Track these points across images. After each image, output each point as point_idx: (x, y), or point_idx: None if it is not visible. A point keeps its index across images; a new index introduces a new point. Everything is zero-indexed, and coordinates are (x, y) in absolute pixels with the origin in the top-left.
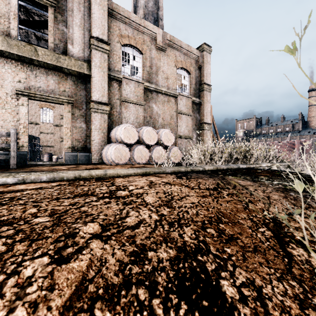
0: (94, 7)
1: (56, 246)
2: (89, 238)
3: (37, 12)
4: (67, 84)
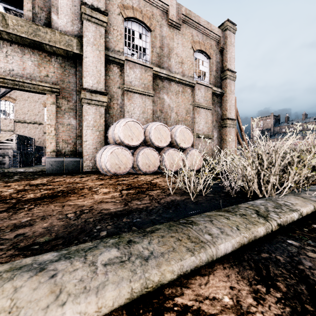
0: None
1: None
2: None
3: None
4: (51, 67)
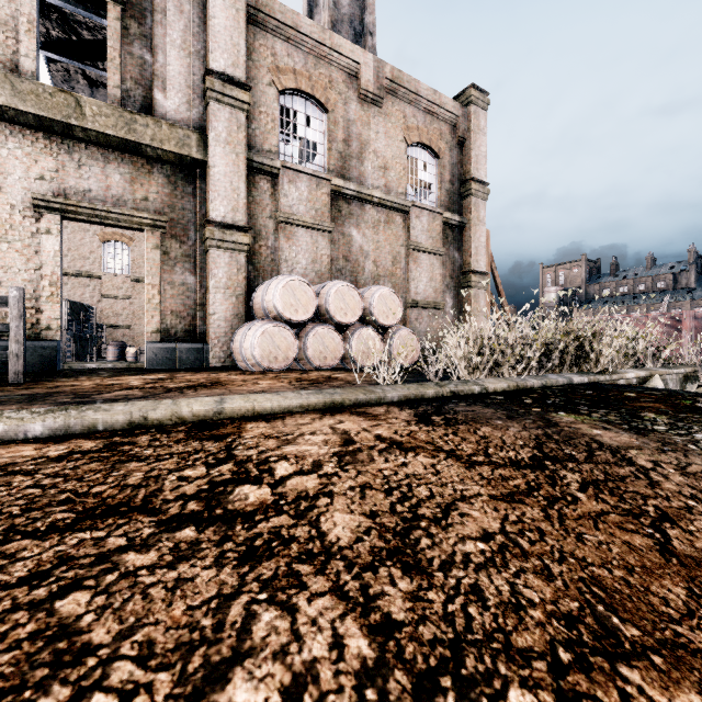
0: (215, 2)
1: None
2: None
3: (88, 20)
4: (152, 184)
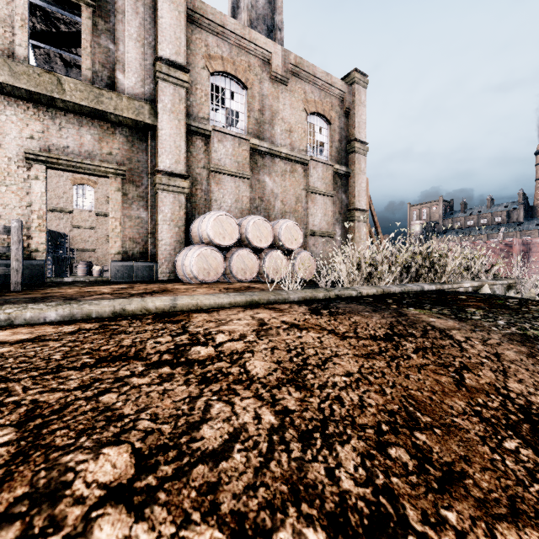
0: (162, 6)
1: None
2: (95, 501)
3: (65, 17)
4: (115, 142)
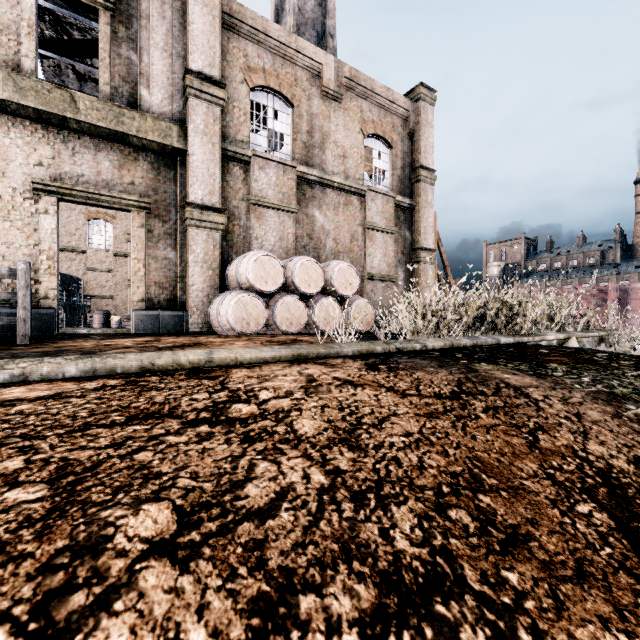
0: (193, 9)
1: (39, 588)
2: (138, 554)
3: (78, 22)
4: (138, 170)
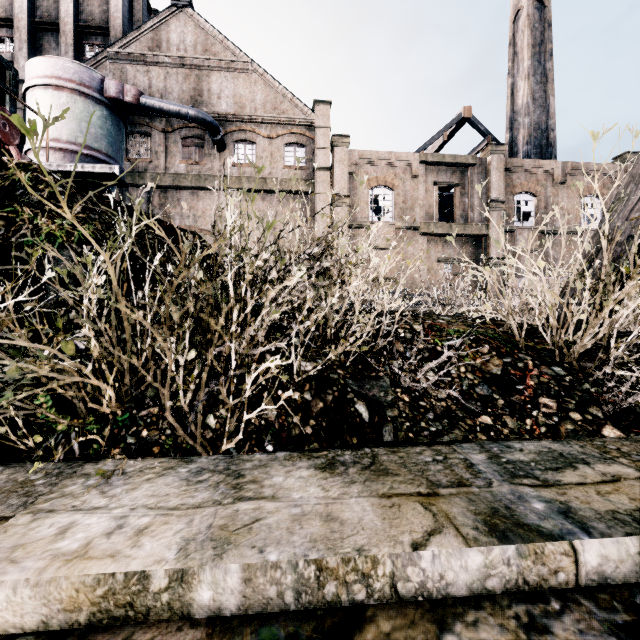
0: (492, 173)
1: None
2: None
3: None
4: (468, 246)
